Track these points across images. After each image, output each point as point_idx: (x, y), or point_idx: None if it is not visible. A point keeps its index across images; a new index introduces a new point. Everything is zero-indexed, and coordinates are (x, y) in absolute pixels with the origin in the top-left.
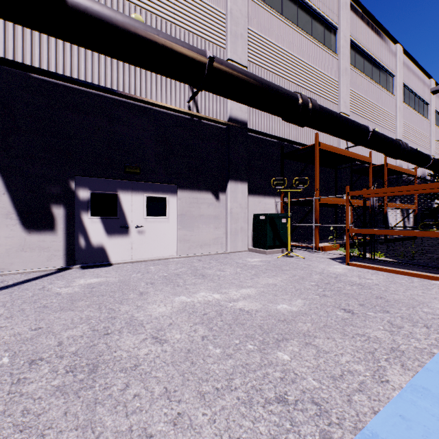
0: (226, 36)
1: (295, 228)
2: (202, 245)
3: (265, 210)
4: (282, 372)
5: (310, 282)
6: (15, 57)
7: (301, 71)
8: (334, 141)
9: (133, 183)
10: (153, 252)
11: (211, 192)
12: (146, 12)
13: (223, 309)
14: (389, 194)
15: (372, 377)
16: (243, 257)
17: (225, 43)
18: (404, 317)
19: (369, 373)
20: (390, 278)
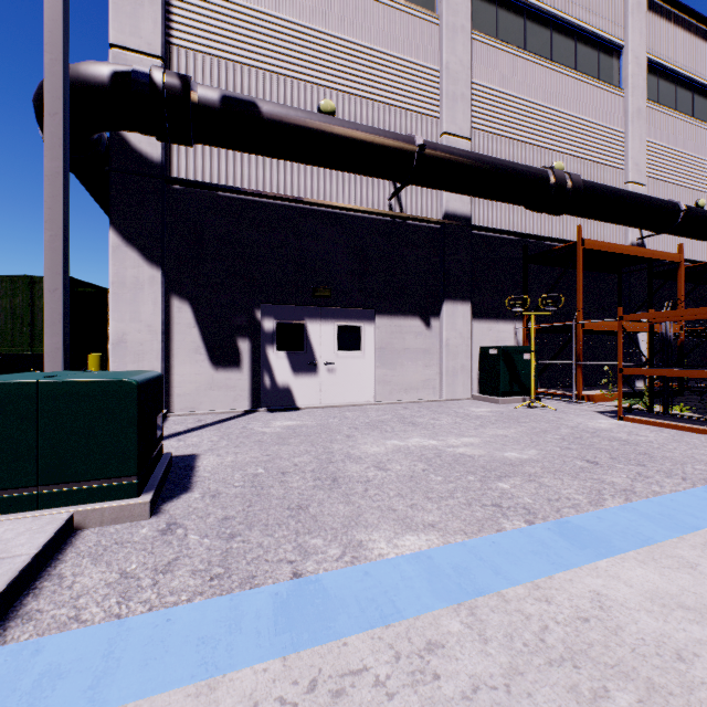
0: (439, 100)
1: (545, 368)
2: (407, 389)
3: (499, 341)
4: (500, 493)
5: (553, 436)
6: (204, 177)
7: (557, 128)
8: (616, 229)
9: (322, 309)
10: (346, 396)
11: (419, 317)
12: (337, 93)
13: (441, 452)
14: (690, 317)
15: (588, 502)
16: (465, 406)
17: (438, 111)
18: (661, 470)
19: (586, 500)
20: (677, 436)
